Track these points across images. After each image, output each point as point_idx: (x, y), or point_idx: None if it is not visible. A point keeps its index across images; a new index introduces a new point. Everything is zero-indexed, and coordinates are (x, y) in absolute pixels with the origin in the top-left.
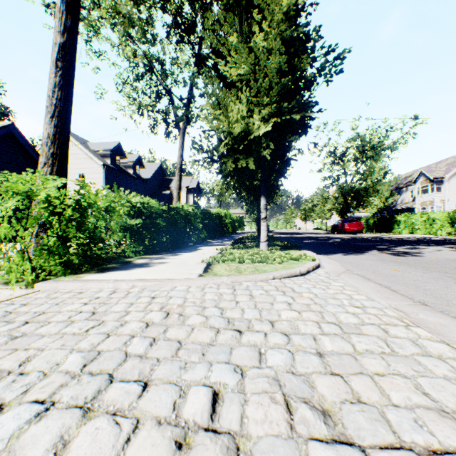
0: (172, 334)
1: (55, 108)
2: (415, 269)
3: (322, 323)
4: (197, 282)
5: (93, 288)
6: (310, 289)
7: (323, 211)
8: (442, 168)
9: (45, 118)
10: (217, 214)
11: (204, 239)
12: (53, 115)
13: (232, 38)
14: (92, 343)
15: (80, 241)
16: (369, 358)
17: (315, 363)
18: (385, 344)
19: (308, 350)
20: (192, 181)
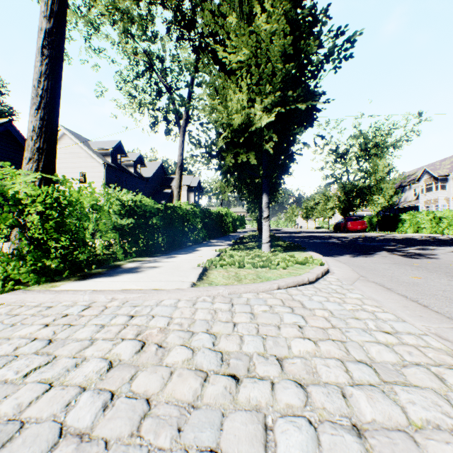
0: (140, 384)
1: (41, 99)
2: (437, 275)
3: (349, 363)
4: (188, 294)
5: (66, 301)
6: (323, 304)
7: (325, 209)
8: (446, 166)
9: (31, 110)
10: (218, 212)
11: (204, 239)
12: (39, 107)
13: (231, 19)
14: (21, 402)
15: (59, 244)
16: (437, 440)
17: (355, 452)
18: (451, 407)
19: (338, 420)
20: (193, 179)
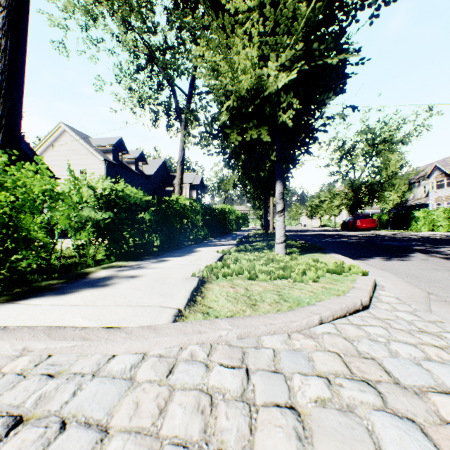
0: None
1: None
2: None
3: None
4: (163, 341)
5: None
6: (429, 371)
7: (331, 207)
8: None
9: None
10: (220, 209)
11: (205, 238)
12: None
13: None
14: None
15: None
16: None
17: None
18: None
19: None
20: (196, 177)
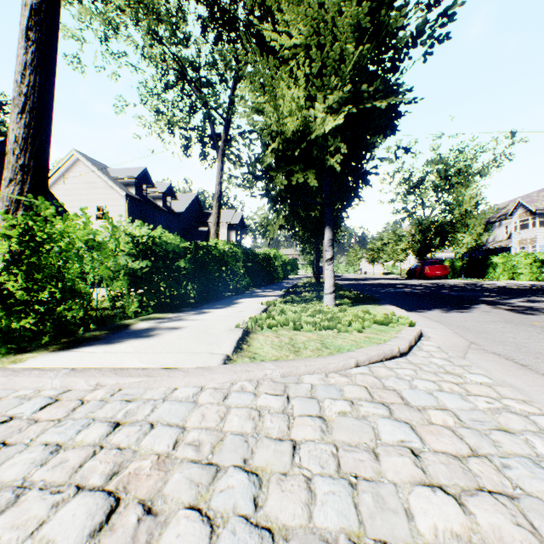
0: None
1: (25, 100)
2: None
3: None
4: (216, 377)
5: (25, 388)
6: (436, 397)
7: (396, 251)
8: None
9: (12, 114)
10: (264, 254)
11: (247, 287)
12: (23, 110)
13: None
14: None
15: (34, 296)
16: None
17: None
18: None
19: None
20: (235, 215)
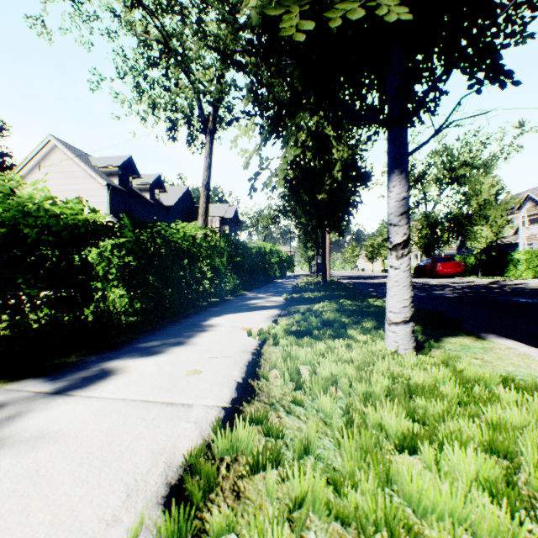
0: None
1: None
2: None
3: None
4: None
5: None
6: None
7: None
8: None
9: None
10: (258, 248)
11: (235, 291)
12: None
13: None
14: None
15: None
16: None
17: None
18: None
19: None
20: (228, 209)
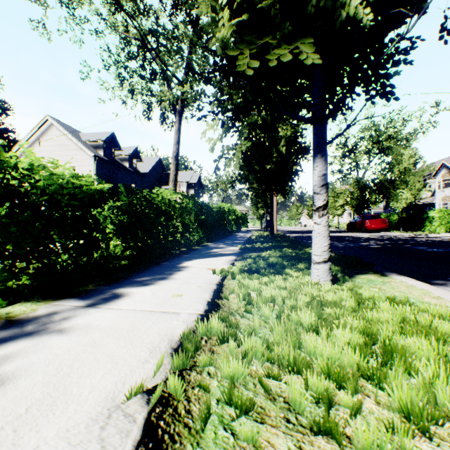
0: None
1: None
2: None
3: None
4: None
5: None
6: None
7: (335, 207)
8: None
9: None
10: (218, 208)
11: (200, 242)
12: None
13: None
14: None
15: None
16: None
17: None
18: None
19: None
20: (193, 175)
